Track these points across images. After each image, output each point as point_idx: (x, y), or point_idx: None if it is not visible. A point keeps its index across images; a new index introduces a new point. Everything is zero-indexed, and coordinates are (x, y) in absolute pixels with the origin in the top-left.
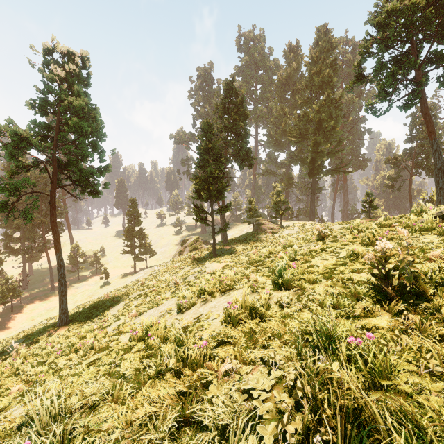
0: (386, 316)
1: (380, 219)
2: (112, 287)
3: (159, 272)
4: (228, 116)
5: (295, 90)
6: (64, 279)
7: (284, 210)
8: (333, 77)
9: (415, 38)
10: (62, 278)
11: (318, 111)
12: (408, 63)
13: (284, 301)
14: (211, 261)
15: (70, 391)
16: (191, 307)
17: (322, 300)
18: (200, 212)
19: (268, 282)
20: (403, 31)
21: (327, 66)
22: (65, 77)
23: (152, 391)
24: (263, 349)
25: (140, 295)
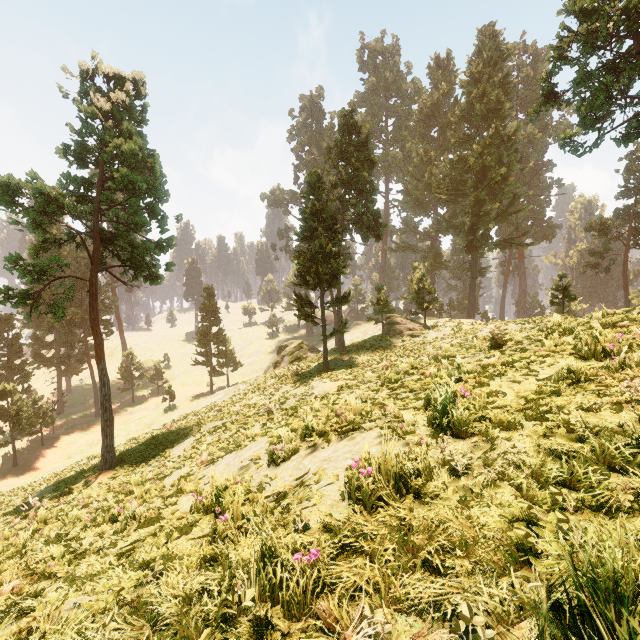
0: None
1: (596, 315)
2: (178, 413)
3: (246, 394)
4: (346, 164)
5: (445, 124)
6: (109, 403)
7: (430, 302)
8: (503, 102)
9: None
10: (105, 401)
11: (480, 153)
12: (632, 69)
13: (459, 462)
14: (321, 377)
15: None
16: (291, 457)
17: (537, 466)
18: (305, 305)
19: (420, 420)
20: (622, 20)
21: (495, 87)
22: (111, 111)
23: None
24: (432, 574)
25: (217, 428)
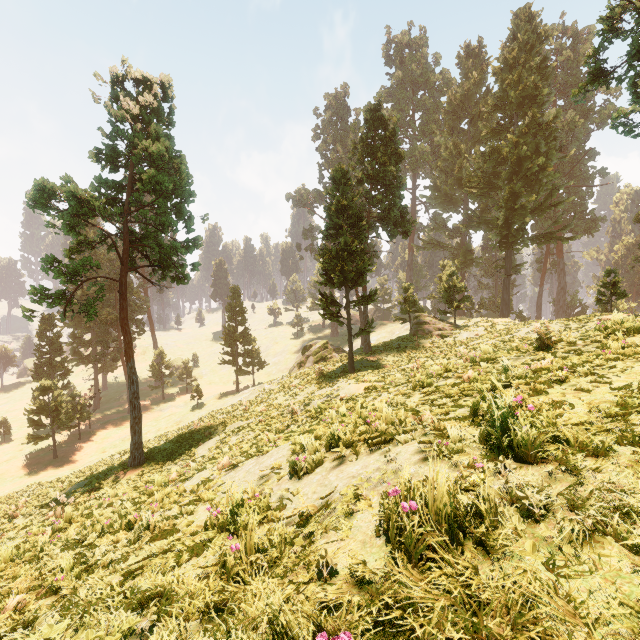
0: None
1: None
2: (206, 411)
3: (270, 393)
4: (372, 160)
5: (476, 115)
6: (138, 401)
7: (461, 301)
8: (541, 88)
9: None
10: (134, 399)
11: (515, 143)
12: None
13: (534, 500)
14: (346, 378)
15: None
16: (315, 469)
17: None
18: (330, 305)
19: (467, 435)
20: None
21: (532, 72)
22: (140, 114)
23: None
24: None
25: (241, 428)
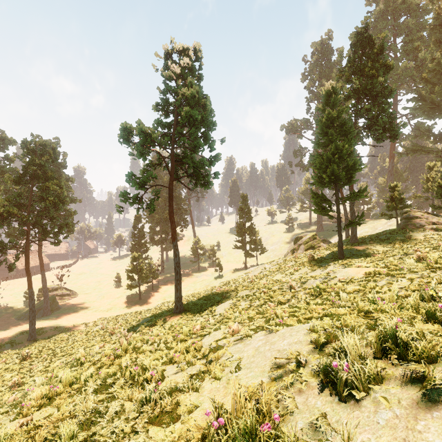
0: None
1: None
2: (224, 280)
3: (270, 271)
4: (359, 77)
5: None
6: (179, 268)
7: None
8: None
9: None
10: (177, 267)
11: None
12: None
13: None
14: (338, 263)
15: None
16: (368, 389)
17: None
18: (321, 201)
19: None
20: None
21: None
22: (181, 73)
23: None
24: None
25: (248, 296)
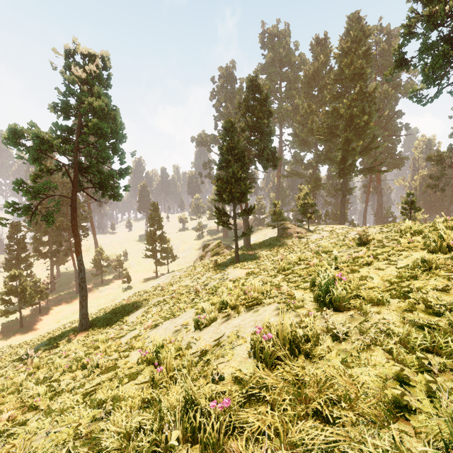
0: None
1: (439, 220)
2: (133, 291)
3: (180, 278)
4: (251, 115)
5: (323, 85)
6: (85, 284)
7: (312, 213)
8: (366, 68)
9: None
10: (82, 282)
11: (349, 106)
12: None
13: (339, 330)
14: (233, 267)
15: None
16: (211, 323)
17: (405, 334)
18: (222, 215)
19: (307, 298)
20: None
21: (360, 57)
22: (86, 78)
23: None
24: (322, 422)
25: (159, 302)
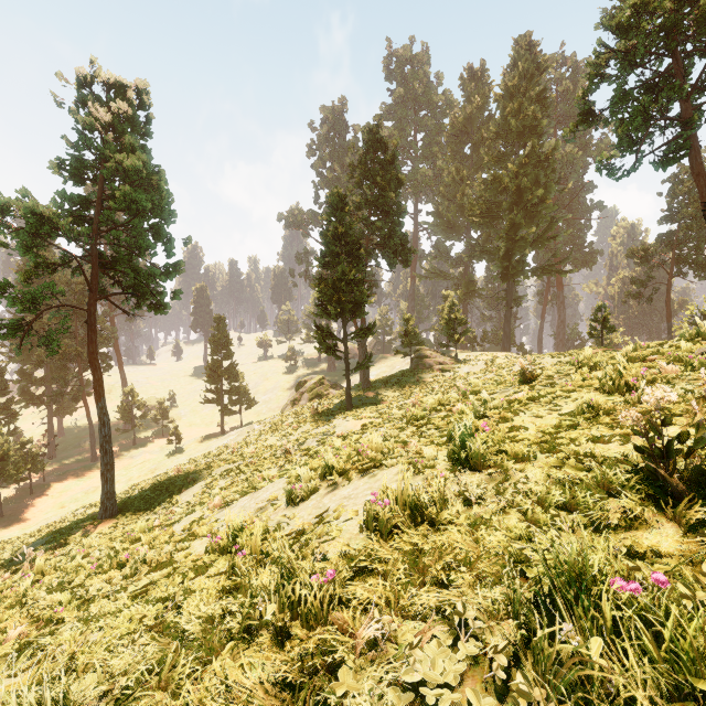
0: (671, 529)
1: (627, 348)
2: (186, 456)
3: (261, 434)
4: (371, 183)
5: (478, 141)
6: (110, 445)
7: (462, 334)
8: (541, 118)
9: (681, 49)
10: (105, 443)
11: (516, 173)
12: (670, 90)
13: (473, 493)
14: (343, 416)
15: (86, 661)
16: (310, 496)
17: (543, 493)
18: (326, 337)
19: (441, 456)
20: (660, 38)
21: (532, 101)
22: (111, 122)
23: (231, 675)
24: (438, 587)
25: (229, 471)
